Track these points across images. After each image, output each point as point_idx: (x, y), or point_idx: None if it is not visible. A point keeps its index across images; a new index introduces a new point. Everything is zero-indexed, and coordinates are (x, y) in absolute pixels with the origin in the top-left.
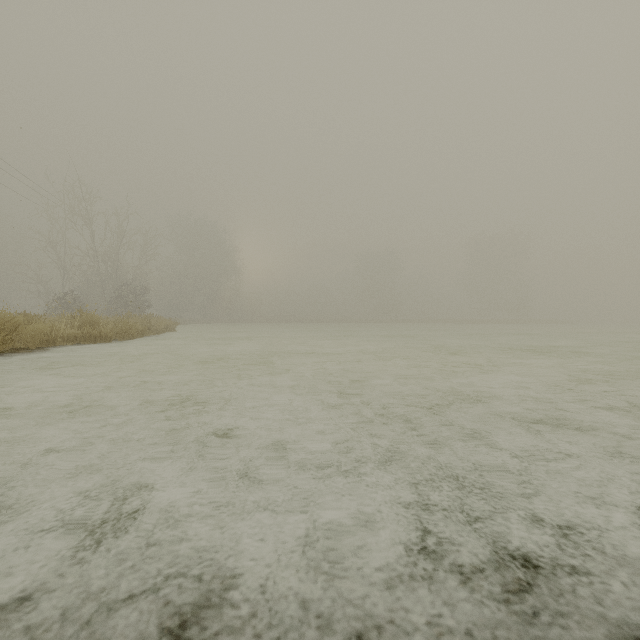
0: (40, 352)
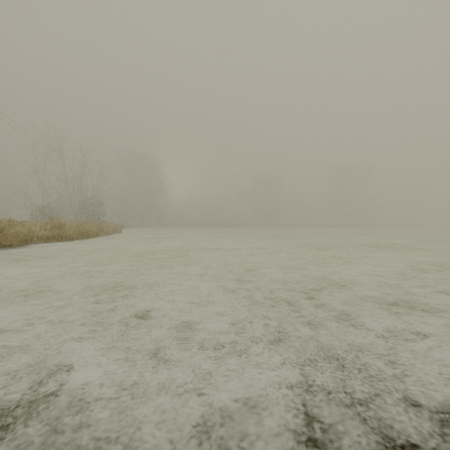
0: (19, 248)
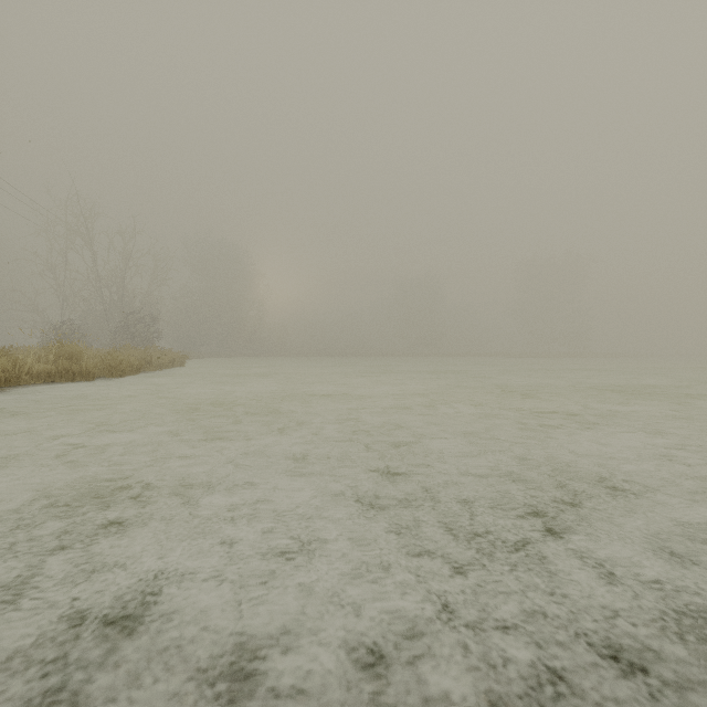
0: None
